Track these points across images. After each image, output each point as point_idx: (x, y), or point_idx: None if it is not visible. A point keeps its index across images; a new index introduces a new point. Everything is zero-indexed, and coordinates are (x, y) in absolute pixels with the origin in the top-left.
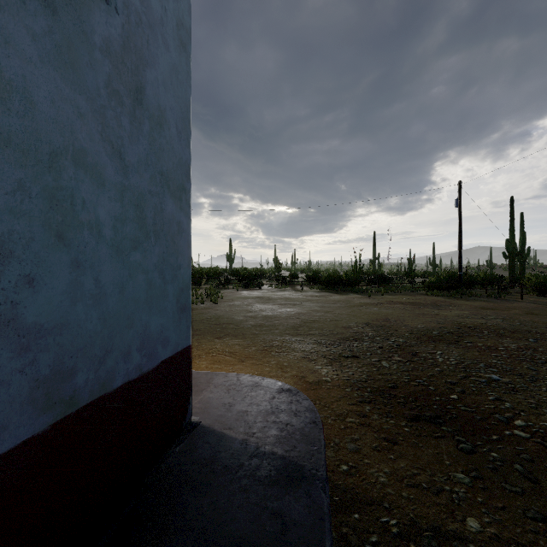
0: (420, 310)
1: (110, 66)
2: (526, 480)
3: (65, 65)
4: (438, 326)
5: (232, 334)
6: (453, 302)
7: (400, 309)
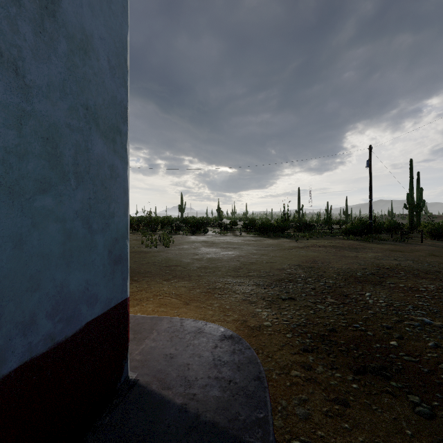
0: (341, 253)
1: None
2: None
3: None
4: (359, 267)
5: (180, 276)
6: (366, 245)
7: (324, 252)
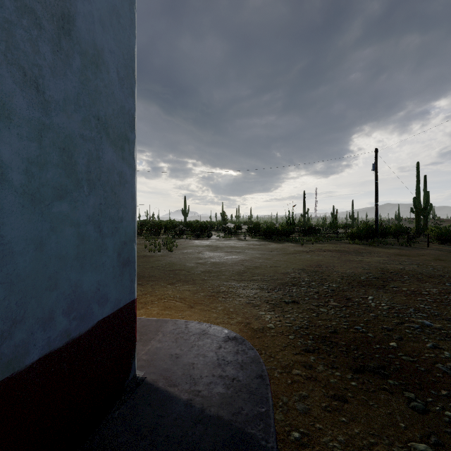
0: (345, 257)
1: None
2: None
3: None
4: (364, 271)
5: (184, 280)
6: (372, 249)
7: (329, 256)
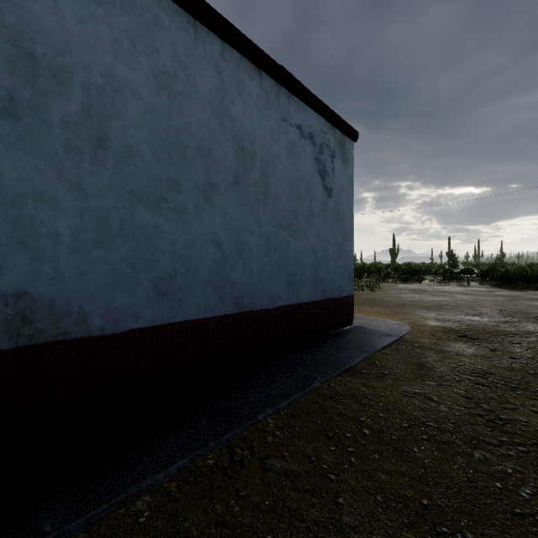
0: None
1: (332, 213)
2: (489, 350)
3: (325, 221)
4: None
5: (380, 306)
6: None
7: None
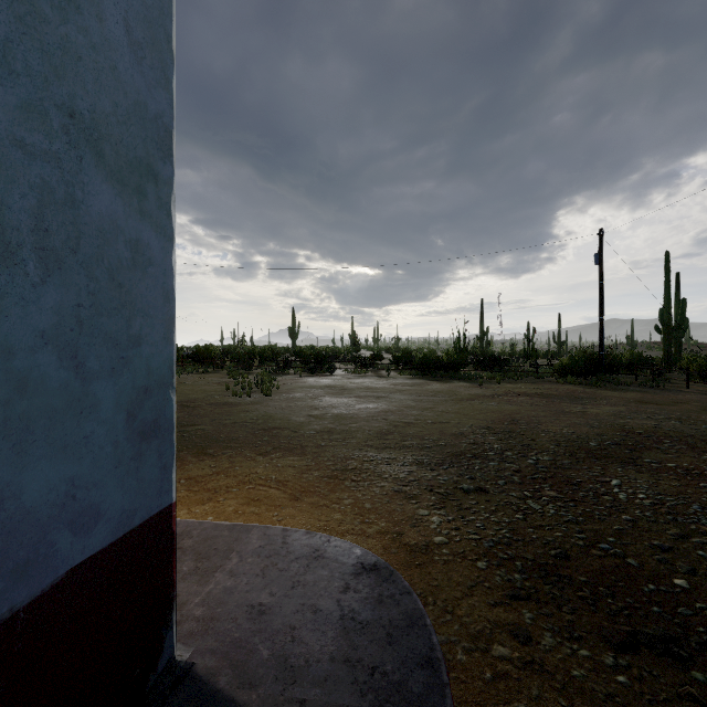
0: (556, 406)
1: None
2: None
3: None
4: (592, 431)
5: (286, 447)
6: (596, 392)
7: (528, 404)
